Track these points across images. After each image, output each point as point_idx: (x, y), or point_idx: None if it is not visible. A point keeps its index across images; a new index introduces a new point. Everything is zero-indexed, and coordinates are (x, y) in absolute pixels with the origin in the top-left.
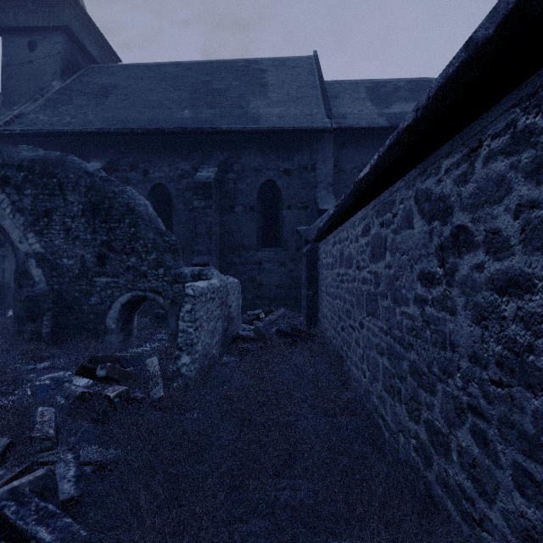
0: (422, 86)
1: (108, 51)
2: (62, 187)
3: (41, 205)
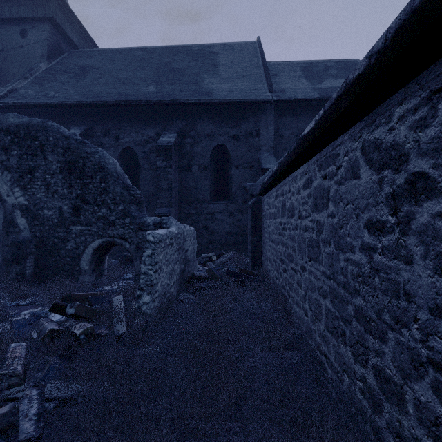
0: (348, 66)
1: (86, 38)
2: (43, 149)
3: (25, 164)
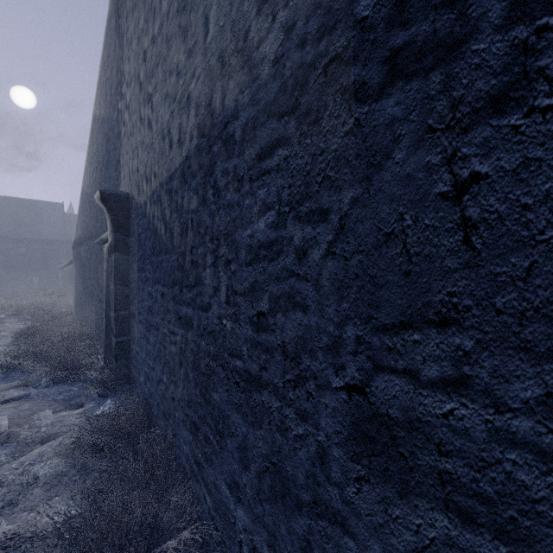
0: None
1: None
2: None
3: None
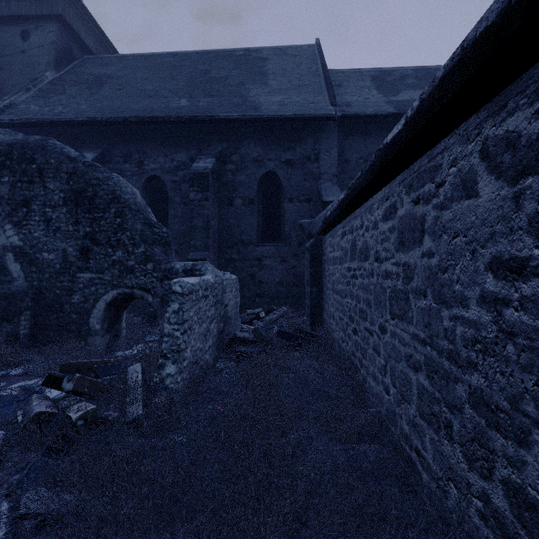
0: (430, 74)
1: (104, 42)
2: (42, 174)
3: (20, 194)
